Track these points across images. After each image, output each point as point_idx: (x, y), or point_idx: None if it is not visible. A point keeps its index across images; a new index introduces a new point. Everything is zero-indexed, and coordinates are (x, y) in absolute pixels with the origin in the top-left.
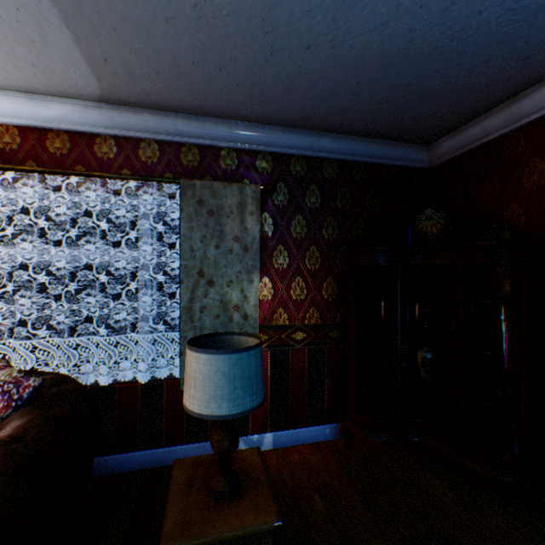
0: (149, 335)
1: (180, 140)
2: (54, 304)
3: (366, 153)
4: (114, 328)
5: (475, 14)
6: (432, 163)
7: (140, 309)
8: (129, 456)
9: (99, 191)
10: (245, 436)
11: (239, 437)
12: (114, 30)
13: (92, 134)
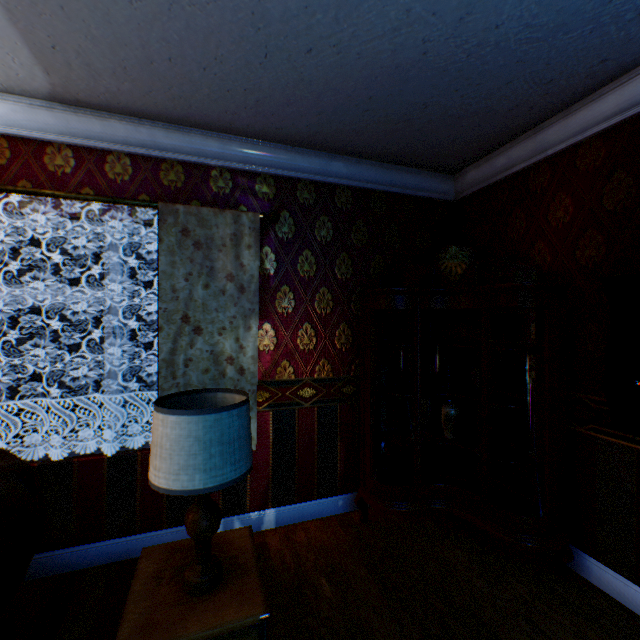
0: (119, 395)
1: (159, 155)
2: (6, 360)
3: (385, 181)
4: (86, 389)
5: (492, 27)
6: (457, 195)
7: (107, 363)
8: (92, 548)
9: (51, 214)
10: (242, 514)
11: (235, 516)
12: (62, 8)
13: (41, 142)
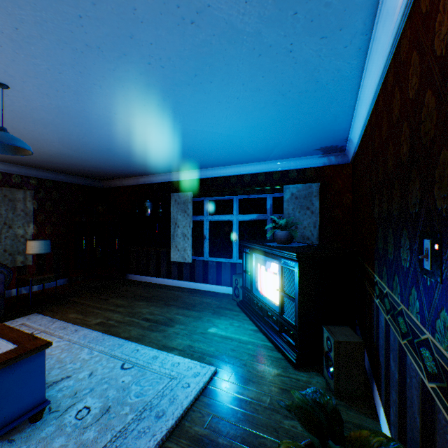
0: None
1: None
2: None
3: (79, 181)
4: None
5: (103, 170)
6: (104, 186)
7: None
8: None
9: None
10: (25, 287)
11: (23, 287)
12: None
13: None
